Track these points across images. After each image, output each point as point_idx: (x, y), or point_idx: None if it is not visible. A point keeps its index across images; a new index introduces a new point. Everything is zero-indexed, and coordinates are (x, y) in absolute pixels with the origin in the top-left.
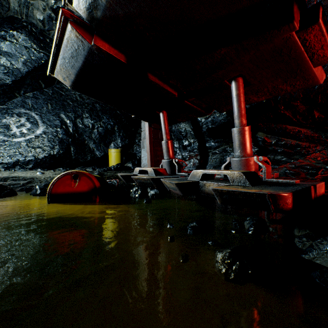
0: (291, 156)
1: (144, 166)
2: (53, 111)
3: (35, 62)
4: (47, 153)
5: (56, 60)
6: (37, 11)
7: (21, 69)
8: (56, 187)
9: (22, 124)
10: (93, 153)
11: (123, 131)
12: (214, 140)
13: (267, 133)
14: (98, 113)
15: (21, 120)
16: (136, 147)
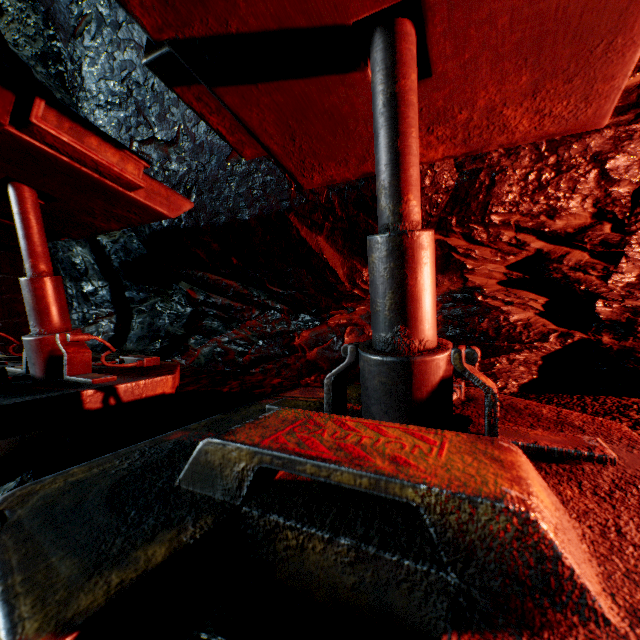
0: (230, 322)
1: None
2: None
3: None
4: None
5: None
6: None
7: None
8: None
9: None
10: None
11: None
12: (137, 286)
13: (188, 283)
14: None
15: None
16: None
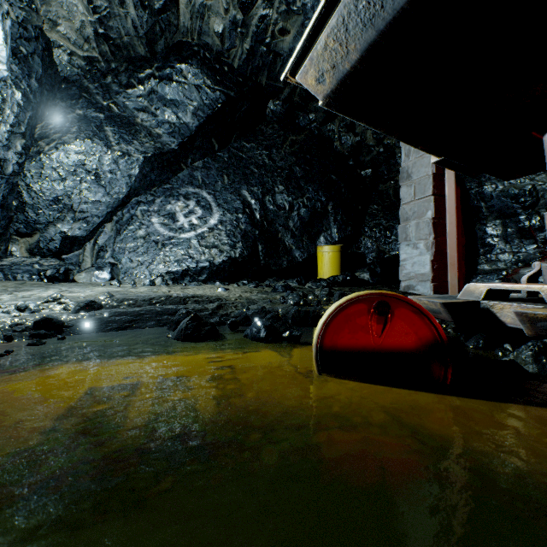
0: None
1: (408, 279)
2: (231, 187)
3: (208, 109)
4: (226, 256)
5: (324, 19)
6: (215, 18)
7: (189, 125)
8: (333, 333)
9: (191, 210)
10: (290, 254)
11: (342, 212)
12: None
13: None
14: (298, 182)
15: (189, 204)
16: (365, 242)
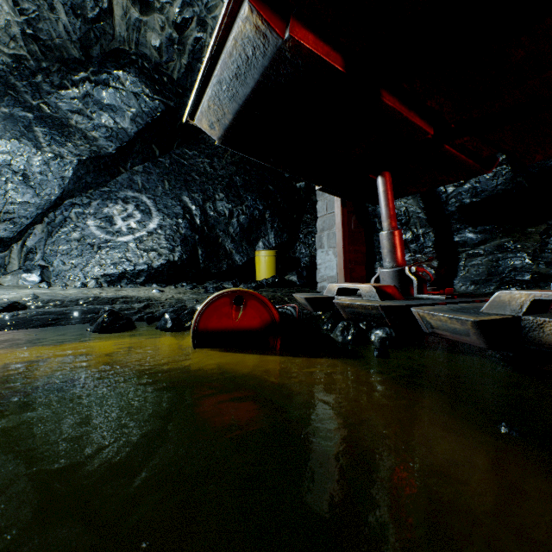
0: None
1: (322, 281)
2: (172, 193)
3: (147, 116)
4: (164, 259)
5: (204, 89)
6: (151, 32)
7: (128, 130)
8: (206, 319)
9: (130, 214)
10: (231, 258)
11: (278, 220)
12: (474, 228)
13: None
14: (238, 190)
15: (128, 208)
16: (300, 248)
